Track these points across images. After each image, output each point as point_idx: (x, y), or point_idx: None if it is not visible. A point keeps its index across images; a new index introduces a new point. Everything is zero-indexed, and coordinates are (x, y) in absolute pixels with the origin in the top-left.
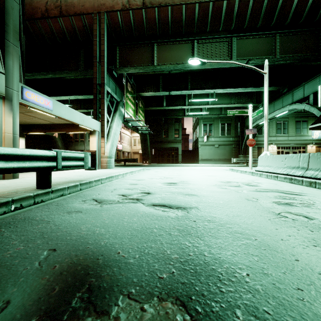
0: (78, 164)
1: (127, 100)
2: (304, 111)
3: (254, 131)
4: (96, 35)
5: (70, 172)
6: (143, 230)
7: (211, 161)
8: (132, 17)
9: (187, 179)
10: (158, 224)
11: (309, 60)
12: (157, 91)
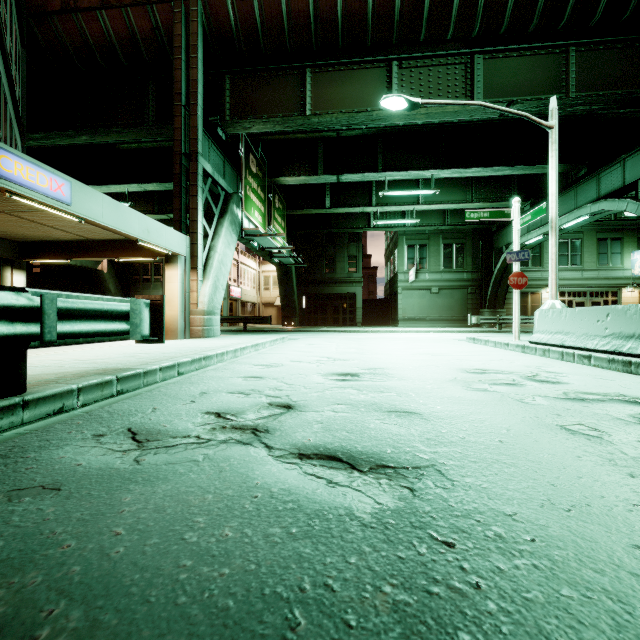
0: (113, 329)
1: (249, 191)
2: (616, 217)
3: (524, 255)
4: (179, 47)
5: (116, 347)
6: (246, 623)
7: (423, 321)
8: (258, 8)
9: (382, 363)
10: (314, 568)
11: (639, 105)
12: (313, 174)
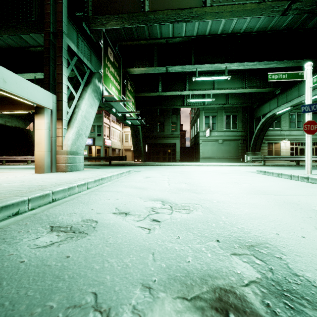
0: None
1: (107, 71)
2: None
3: (315, 107)
4: None
5: None
6: None
7: (214, 159)
8: None
9: (239, 218)
10: None
11: None
12: (151, 67)
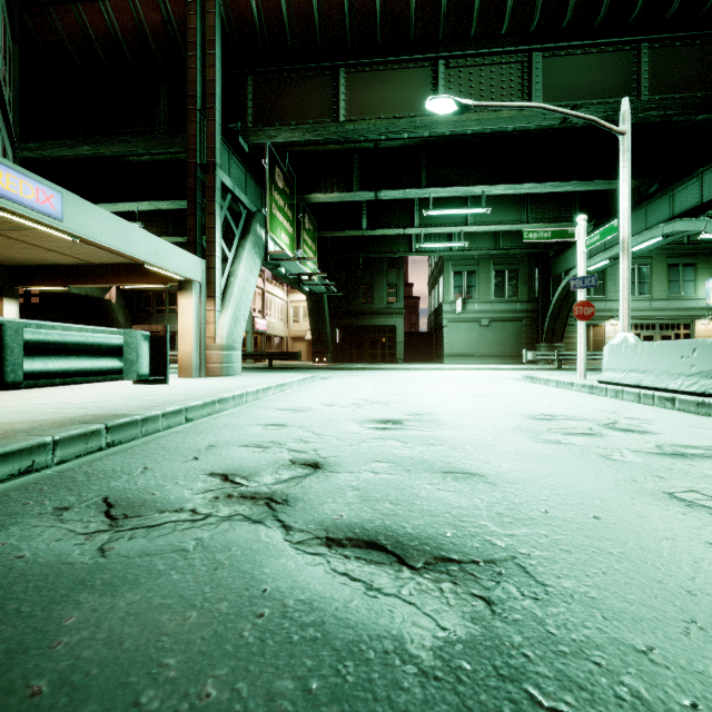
0: (101, 367)
1: (274, 208)
2: (690, 240)
3: (590, 281)
4: (193, 43)
5: (117, 387)
6: None
7: (472, 357)
8: None
9: (428, 407)
10: None
11: None
12: (348, 191)
